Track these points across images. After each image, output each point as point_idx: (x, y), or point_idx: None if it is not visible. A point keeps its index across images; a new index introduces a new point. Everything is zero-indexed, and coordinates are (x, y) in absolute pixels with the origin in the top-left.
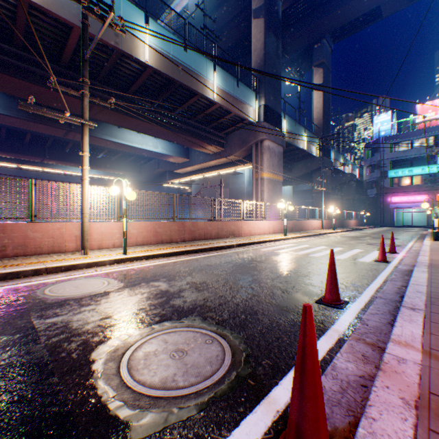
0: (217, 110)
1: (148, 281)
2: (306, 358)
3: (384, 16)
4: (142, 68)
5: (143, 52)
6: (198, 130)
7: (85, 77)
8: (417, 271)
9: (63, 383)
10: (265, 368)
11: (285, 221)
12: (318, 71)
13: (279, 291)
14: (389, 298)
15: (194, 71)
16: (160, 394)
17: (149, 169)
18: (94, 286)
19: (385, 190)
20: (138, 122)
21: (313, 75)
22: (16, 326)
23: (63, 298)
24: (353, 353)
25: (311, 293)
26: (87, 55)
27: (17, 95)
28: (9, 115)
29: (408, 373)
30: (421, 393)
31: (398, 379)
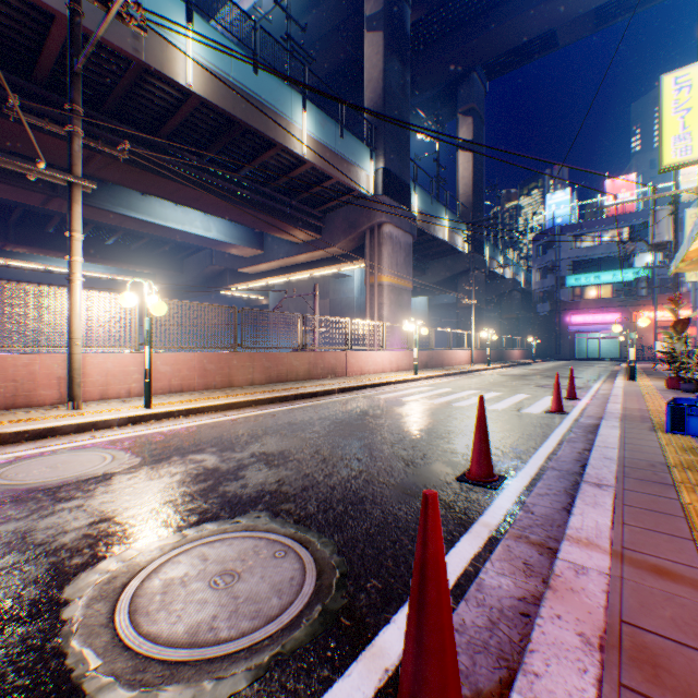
0: (309, 173)
1: (185, 453)
2: (427, 583)
3: (561, 45)
4: (182, 96)
5: (184, 69)
6: (278, 204)
7: (75, 102)
8: (605, 427)
9: None
10: (371, 594)
11: (416, 352)
12: (466, 121)
13: (401, 464)
14: (565, 468)
15: (271, 108)
16: (185, 657)
17: (197, 265)
18: (86, 464)
19: (563, 305)
20: (175, 186)
21: (458, 126)
22: None
23: (24, 489)
24: (511, 561)
25: (451, 464)
26: (79, 65)
27: None
28: None
29: (590, 591)
30: (609, 623)
31: (575, 602)
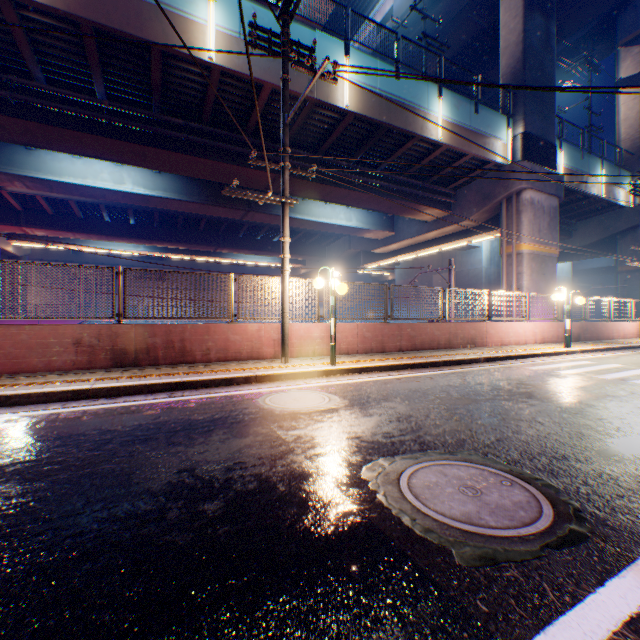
0: (442, 155)
1: (377, 400)
2: None
3: None
4: (338, 116)
5: (342, 95)
6: (411, 189)
7: (285, 145)
8: None
9: (348, 496)
10: (615, 529)
11: (567, 323)
12: (630, 52)
13: (592, 432)
14: None
15: (409, 105)
16: (471, 529)
17: (336, 250)
18: (314, 400)
19: None
20: (329, 189)
21: (618, 61)
22: (263, 434)
23: (290, 411)
24: None
25: None
26: (288, 119)
27: (201, 177)
28: (191, 201)
29: None
30: None
31: None
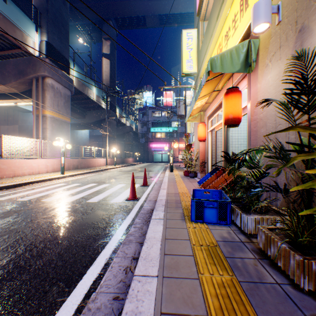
0: None
1: None
2: None
3: (148, 26)
4: None
5: None
6: None
7: None
8: (154, 222)
9: None
10: None
11: (63, 160)
12: (107, 44)
13: None
14: None
15: None
16: None
17: None
18: None
19: (149, 139)
20: None
21: (103, 45)
22: None
23: None
24: None
25: None
26: None
27: None
28: None
29: None
30: None
31: None
